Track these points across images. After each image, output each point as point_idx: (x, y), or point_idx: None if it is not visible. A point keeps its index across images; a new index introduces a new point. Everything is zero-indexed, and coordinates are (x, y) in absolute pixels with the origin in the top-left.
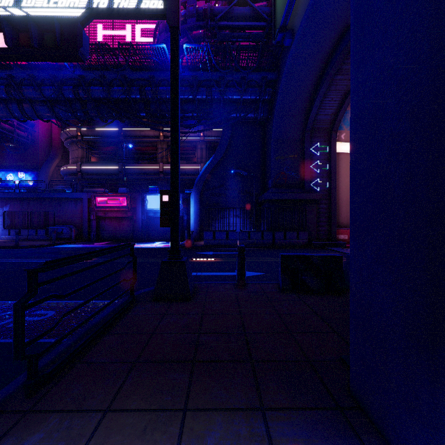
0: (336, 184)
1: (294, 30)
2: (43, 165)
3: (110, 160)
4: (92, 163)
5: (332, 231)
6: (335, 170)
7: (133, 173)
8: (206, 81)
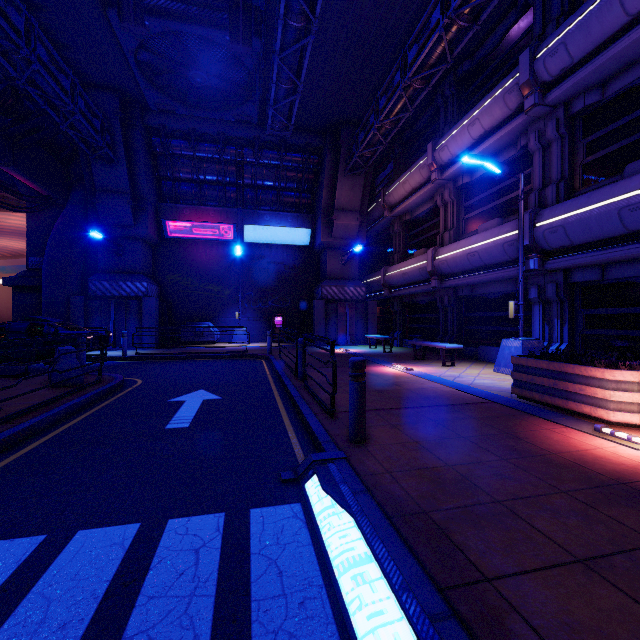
0: None
1: None
2: None
3: None
4: None
5: None
6: None
7: None
8: None
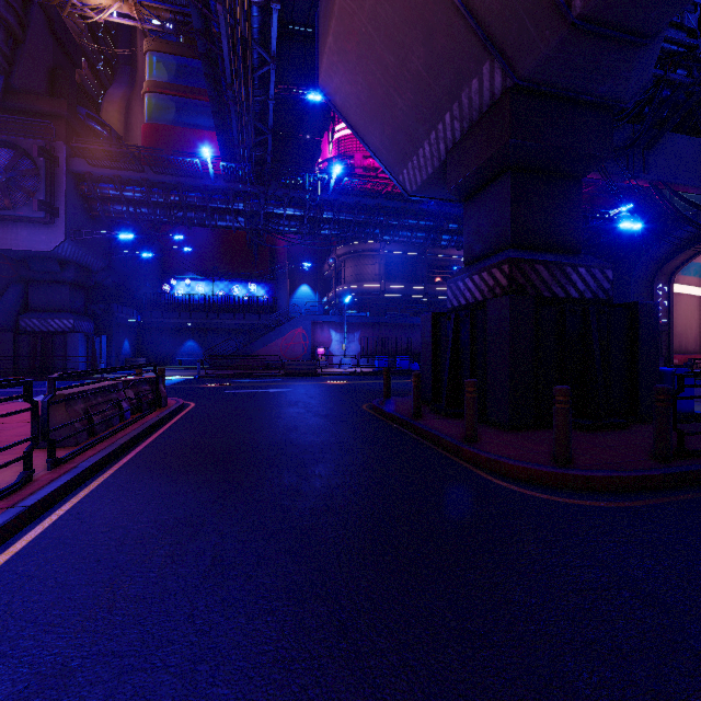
0: (673, 319)
1: (700, 216)
2: (279, 275)
3: (405, 278)
4: (388, 281)
5: (670, 356)
6: (673, 307)
7: (436, 295)
8: (602, 230)
